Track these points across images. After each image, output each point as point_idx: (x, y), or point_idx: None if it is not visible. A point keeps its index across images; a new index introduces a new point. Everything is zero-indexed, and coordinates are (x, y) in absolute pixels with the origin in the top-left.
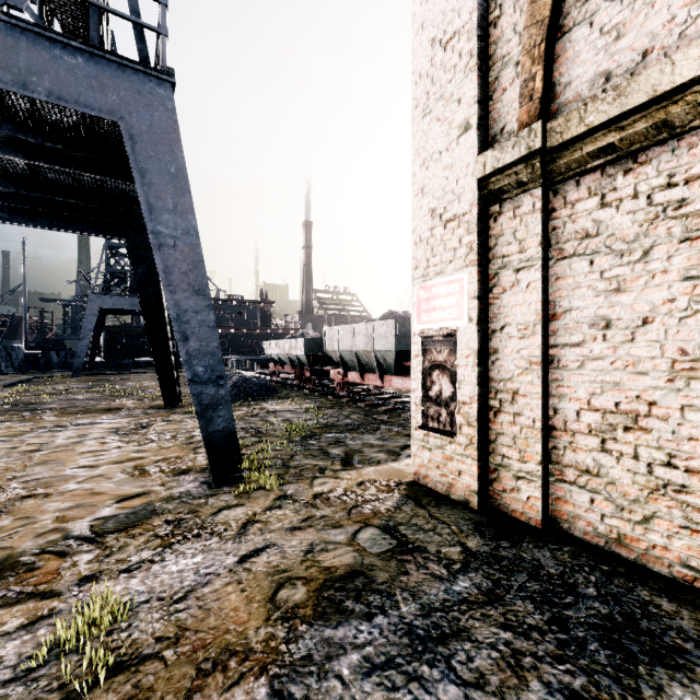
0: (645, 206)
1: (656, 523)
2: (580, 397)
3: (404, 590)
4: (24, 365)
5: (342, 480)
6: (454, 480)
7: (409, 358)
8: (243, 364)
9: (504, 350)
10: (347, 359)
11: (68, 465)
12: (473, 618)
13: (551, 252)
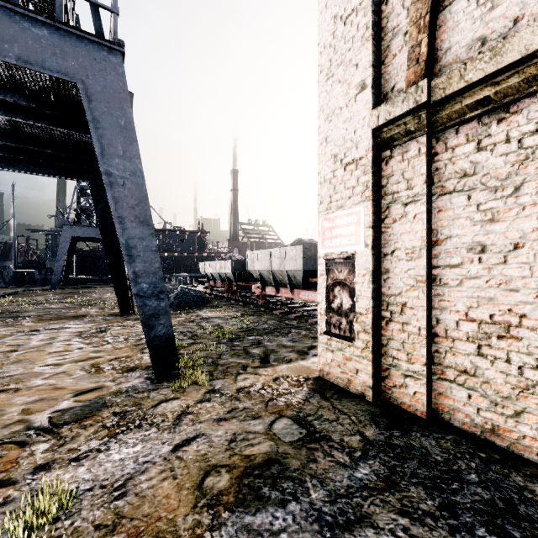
0: (517, 149)
1: (526, 417)
2: (459, 310)
3: (313, 477)
4: (13, 281)
5: (261, 376)
6: (352, 377)
7: (314, 275)
8: (184, 280)
9: (394, 270)
10: (265, 276)
11: (37, 363)
12: (373, 504)
13: (434, 189)
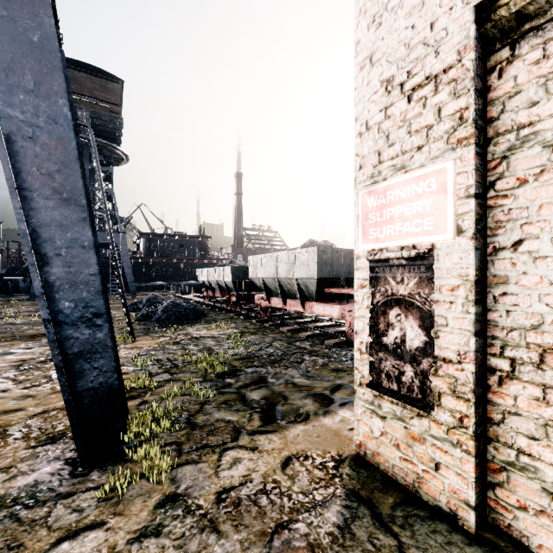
0: None
1: None
2: None
3: None
4: None
5: (261, 455)
6: (427, 474)
7: (330, 285)
8: (183, 289)
9: (522, 279)
10: (270, 285)
11: None
12: None
13: None
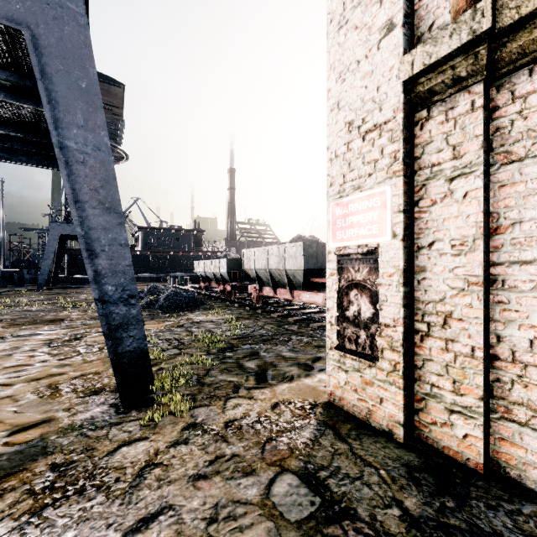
0: None
1: None
2: (535, 324)
3: None
4: (1, 281)
5: (256, 401)
6: (374, 407)
7: (315, 275)
8: (179, 280)
9: (434, 268)
10: (262, 276)
11: None
12: None
13: (494, 156)
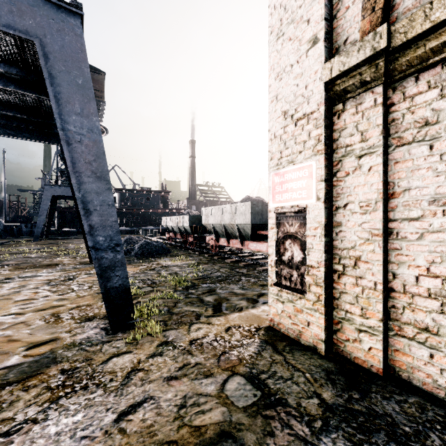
0: None
1: None
2: (419, 265)
3: None
4: (3, 233)
5: (213, 326)
6: (304, 329)
7: (261, 228)
8: (149, 232)
9: (347, 224)
10: (217, 229)
11: (0, 312)
12: None
13: (390, 140)
